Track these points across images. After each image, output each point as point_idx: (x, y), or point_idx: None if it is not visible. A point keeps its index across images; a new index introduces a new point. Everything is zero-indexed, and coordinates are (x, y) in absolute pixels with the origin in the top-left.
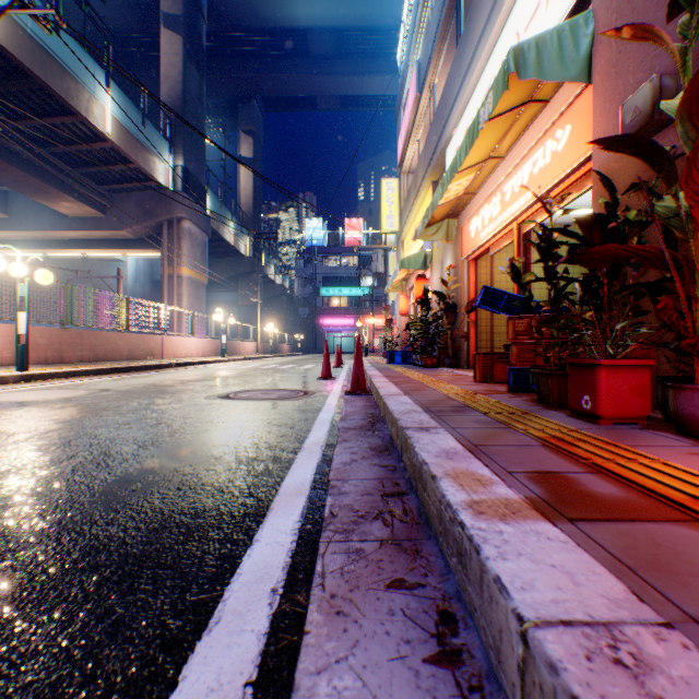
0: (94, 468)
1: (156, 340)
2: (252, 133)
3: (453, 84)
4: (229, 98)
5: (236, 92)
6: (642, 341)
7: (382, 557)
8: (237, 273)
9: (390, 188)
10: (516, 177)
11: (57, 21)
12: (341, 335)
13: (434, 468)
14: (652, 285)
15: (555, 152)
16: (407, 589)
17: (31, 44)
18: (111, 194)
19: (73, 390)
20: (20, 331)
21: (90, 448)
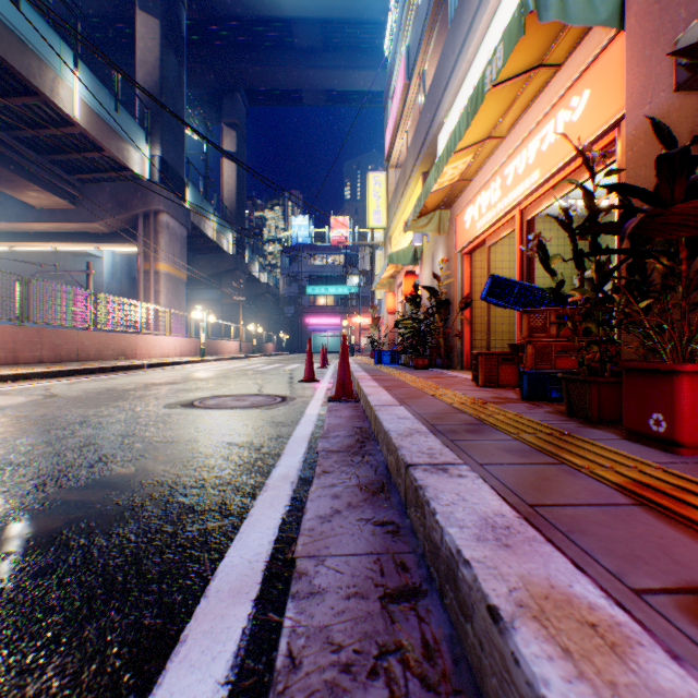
0: None
1: (129, 339)
2: (236, 127)
3: (447, 63)
4: (212, 90)
5: (218, 83)
6: None
7: None
8: (220, 270)
9: (377, 182)
10: (519, 157)
11: None
12: (327, 335)
13: (486, 579)
14: None
15: (569, 123)
16: None
17: None
18: (83, 185)
19: (12, 396)
20: None
21: None
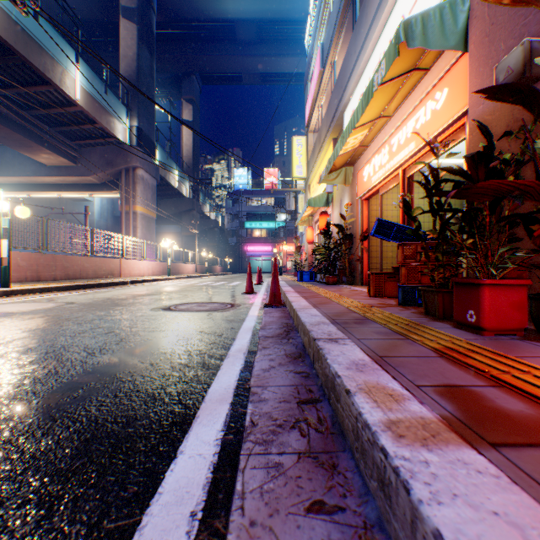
0: (44, 374)
1: (115, 262)
2: (192, 101)
3: (350, 60)
4: (174, 74)
5: (179, 69)
6: (519, 263)
7: (301, 473)
8: (180, 210)
9: (299, 144)
10: (401, 132)
11: (32, 5)
12: (261, 259)
13: (347, 381)
14: (527, 216)
15: (434, 110)
16: (327, 514)
17: (15, 27)
18: (81, 148)
19: (44, 303)
20: (3, 255)
21: (45, 355)
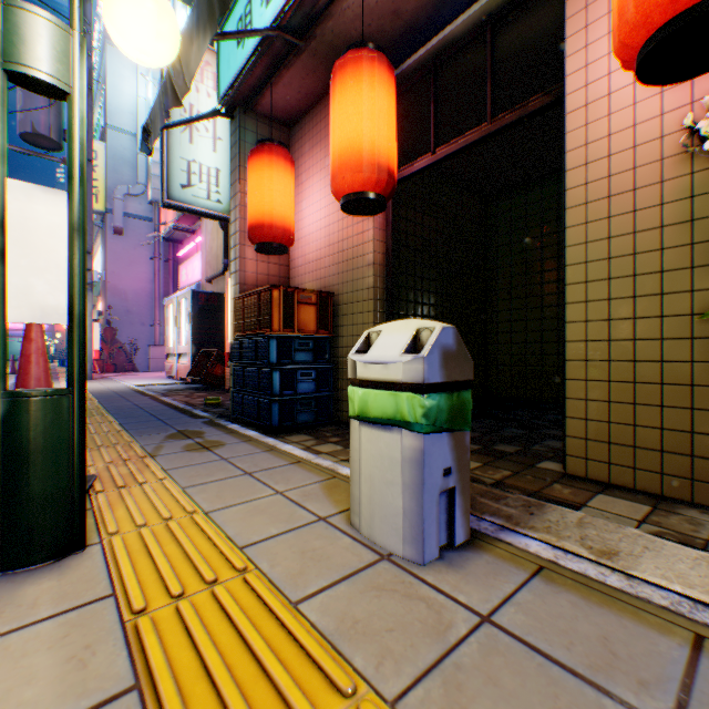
0: None
1: None
2: None
3: None
4: None
5: None
6: None
7: None
8: None
9: None
10: None
11: None
12: None
13: None
14: None
15: None
16: None
17: None
18: None
19: None
20: None
21: None
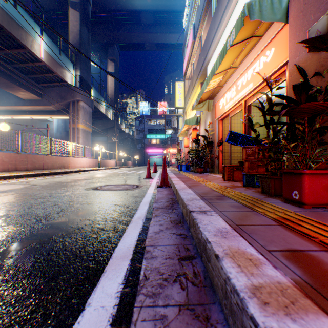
0: (1, 237)
1: (66, 159)
2: (114, 60)
3: (211, 33)
4: (103, 44)
5: (106, 40)
6: (327, 159)
7: (181, 326)
8: (106, 127)
9: (180, 86)
10: (244, 77)
11: None
12: (156, 157)
13: (215, 247)
14: None
15: (265, 62)
16: None
17: (1, 12)
18: (44, 88)
19: (17, 185)
20: None
21: (6, 222)
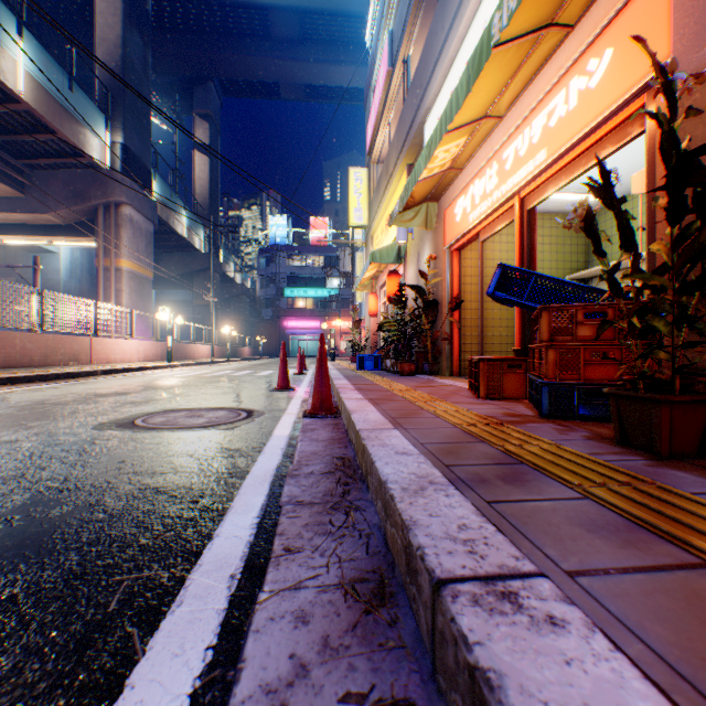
0: None
1: (82, 342)
2: (209, 118)
3: (435, 42)
4: (182, 78)
5: (190, 71)
6: None
7: None
8: (191, 270)
9: (358, 178)
10: (521, 137)
11: None
12: (306, 338)
13: None
14: None
15: (586, 90)
16: None
17: None
18: (33, 171)
19: None
20: None
21: None
